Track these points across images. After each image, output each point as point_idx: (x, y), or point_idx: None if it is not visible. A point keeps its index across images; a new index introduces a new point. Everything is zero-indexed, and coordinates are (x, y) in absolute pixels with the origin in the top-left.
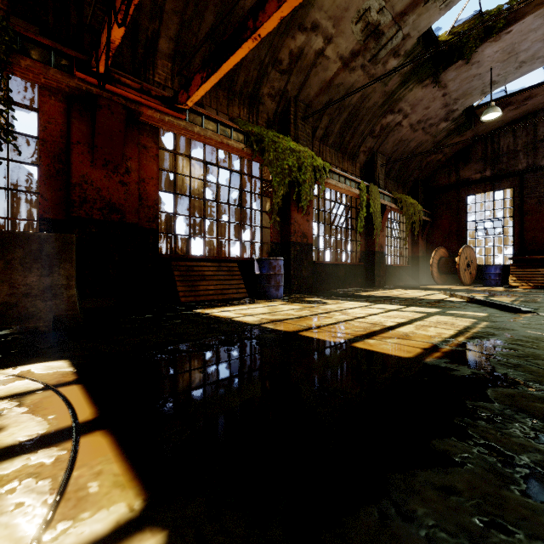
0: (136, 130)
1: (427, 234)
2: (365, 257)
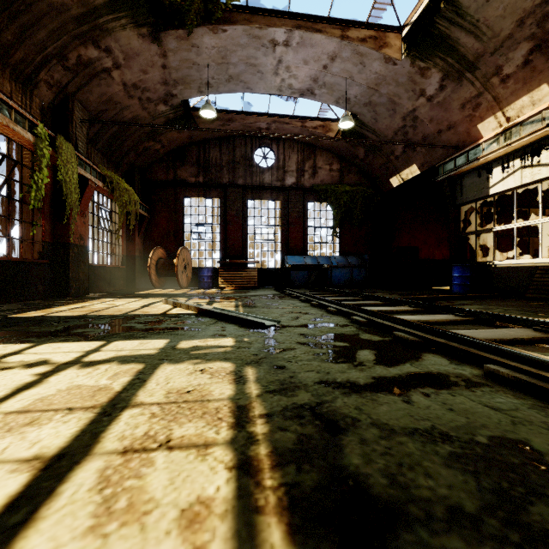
0: None
1: (145, 231)
2: (52, 252)
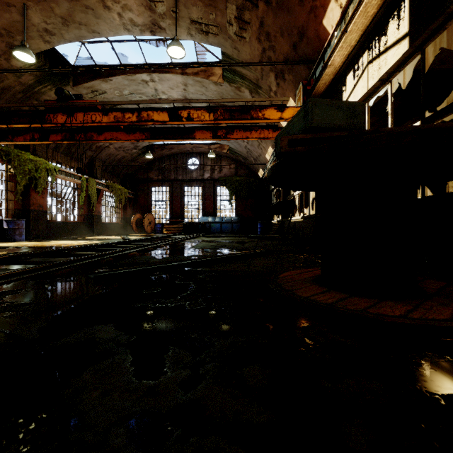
0: None
1: (133, 205)
2: (88, 218)
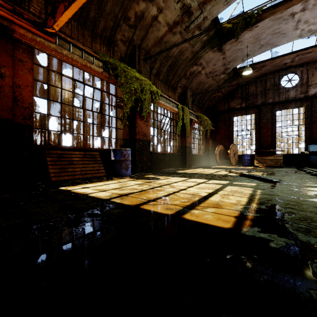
0: (10, 44)
1: (213, 137)
2: (180, 150)
